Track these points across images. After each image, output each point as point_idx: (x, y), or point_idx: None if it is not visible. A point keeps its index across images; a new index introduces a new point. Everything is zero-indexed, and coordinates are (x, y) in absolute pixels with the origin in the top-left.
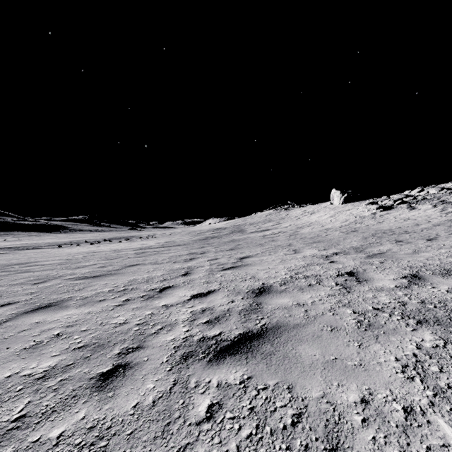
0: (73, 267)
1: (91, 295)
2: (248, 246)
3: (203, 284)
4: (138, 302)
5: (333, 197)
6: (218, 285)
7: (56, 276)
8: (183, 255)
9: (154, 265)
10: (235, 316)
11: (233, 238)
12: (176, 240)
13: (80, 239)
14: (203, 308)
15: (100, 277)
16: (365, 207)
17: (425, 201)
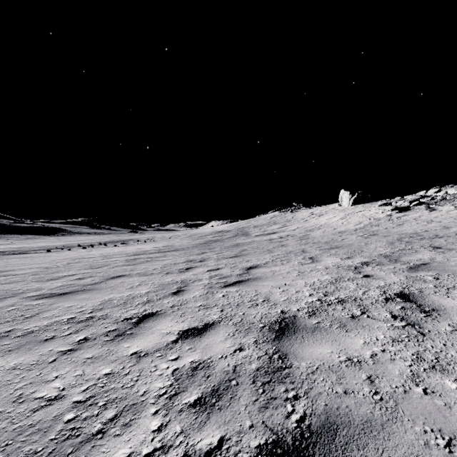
0: (46, 278)
1: (39, 328)
2: (255, 252)
3: (199, 310)
4: (99, 345)
5: (342, 198)
6: (219, 313)
7: (17, 292)
8: (179, 263)
9: (142, 277)
10: (247, 388)
11: (237, 242)
12: (175, 244)
13: (75, 242)
14: (193, 362)
15: (69, 296)
16: (379, 209)
17: (445, 202)
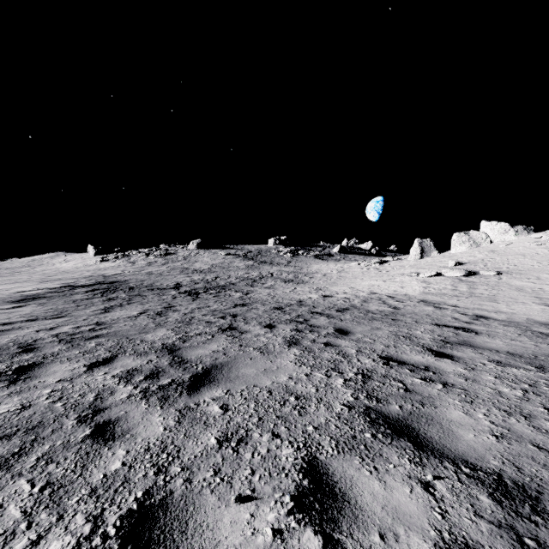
0: None
1: None
2: None
3: None
4: None
5: (89, 250)
6: None
7: None
8: None
9: None
10: None
11: None
12: None
13: None
14: None
15: None
16: (96, 260)
17: (125, 258)
